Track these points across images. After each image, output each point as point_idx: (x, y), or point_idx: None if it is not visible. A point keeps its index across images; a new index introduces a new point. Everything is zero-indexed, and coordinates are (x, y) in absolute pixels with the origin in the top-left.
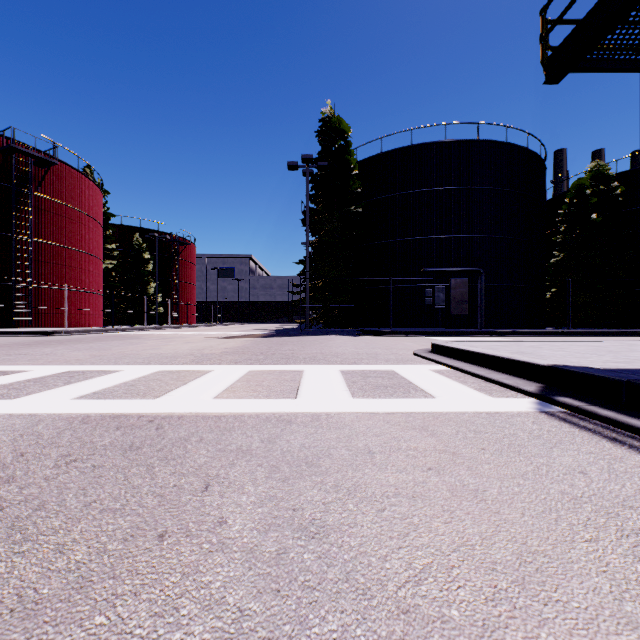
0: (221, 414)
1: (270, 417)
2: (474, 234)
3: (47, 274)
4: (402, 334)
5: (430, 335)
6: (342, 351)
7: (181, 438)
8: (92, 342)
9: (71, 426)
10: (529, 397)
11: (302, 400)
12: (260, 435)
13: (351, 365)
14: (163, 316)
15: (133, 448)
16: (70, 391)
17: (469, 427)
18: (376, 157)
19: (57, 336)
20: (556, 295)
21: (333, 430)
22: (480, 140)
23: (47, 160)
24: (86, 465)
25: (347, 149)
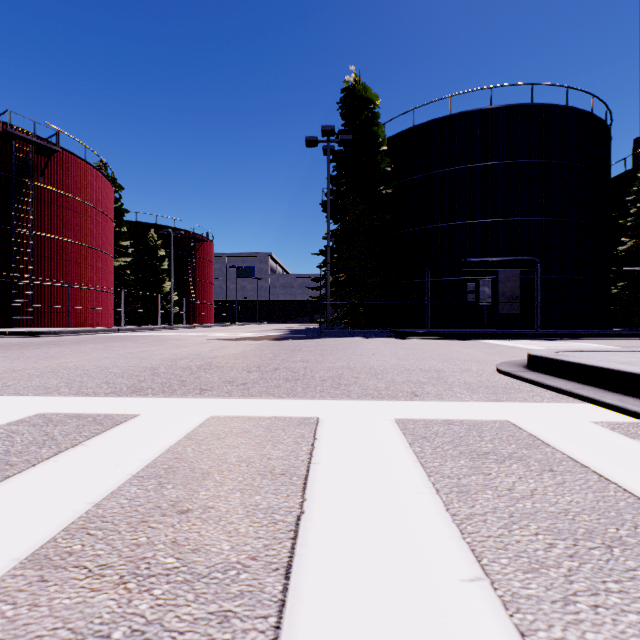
0: None
1: None
2: (527, 217)
3: (50, 270)
4: (445, 336)
5: (481, 338)
6: (380, 364)
7: None
8: (63, 346)
9: None
10: None
11: None
12: None
13: (412, 402)
14: (179, 316)
15: None
16: None
17: None
18: (407, 132)
19: (44, 337)
20: (627, 289)
21: None
22: (534, 104)
23: (48, 147)
24: None
25: (374, 120)
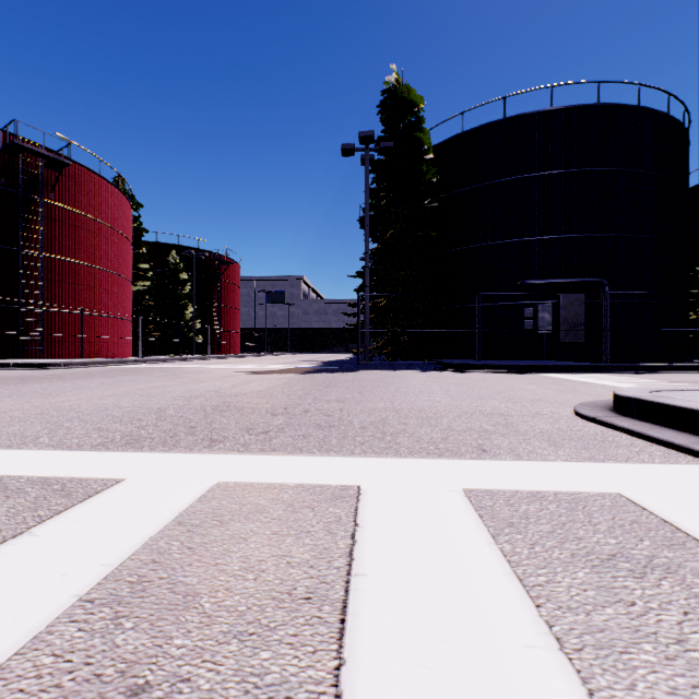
0: None
1: None
2: (593, 233)
3: (62, 296)
4: (501, 369)
5: (543, 371)
6: (431, 405)
7: None
8: (67, 380)
9: None
10: None
11: None
12: None
13: (481, 462)
14: (203, 345)
15: None
16: None
17: None
18: (456, 138)
19: (51, 369)
20: None
21: None
22: (602, 105)
23: (59, 160)
24: None
25: (419, 125)
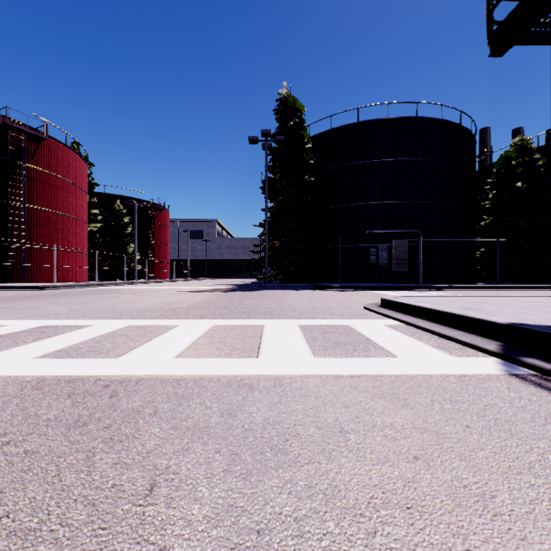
0: (181, 377)
1: (231, 381)
2: (413, 200)
3: (38, 236)
4: (350, 289)
5: (375, 289)
6: (299, 305)
7: (134, 410)
8: (74, 296)
9: (21, 393)
10: (491, 356)
11: (264, 359)
12: (220, 405)
13: (308, 320)
14: (141, 272)
15: (78, 424)
16: (36, 348)
17: (442, 395)
18: (327, 133)
19: (45, 290)
20: (485, 254)
21: (298, 399)
22: (418, 117)
23: (38, 136)
24: (18, 450)
25: (301, 125)
